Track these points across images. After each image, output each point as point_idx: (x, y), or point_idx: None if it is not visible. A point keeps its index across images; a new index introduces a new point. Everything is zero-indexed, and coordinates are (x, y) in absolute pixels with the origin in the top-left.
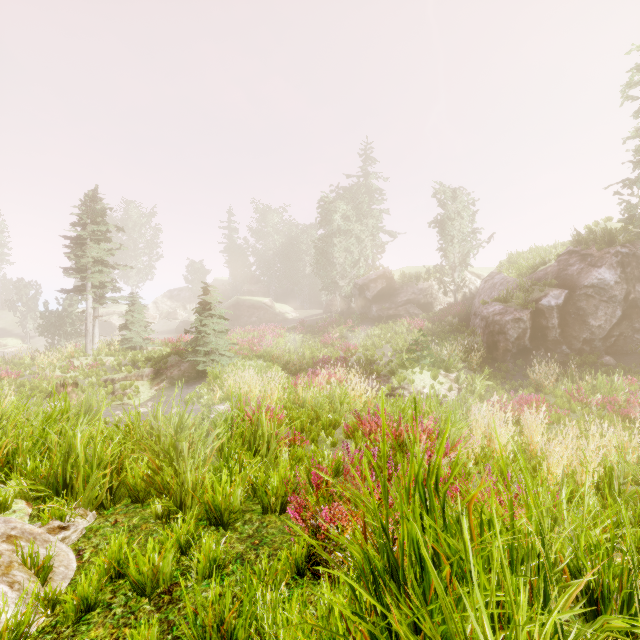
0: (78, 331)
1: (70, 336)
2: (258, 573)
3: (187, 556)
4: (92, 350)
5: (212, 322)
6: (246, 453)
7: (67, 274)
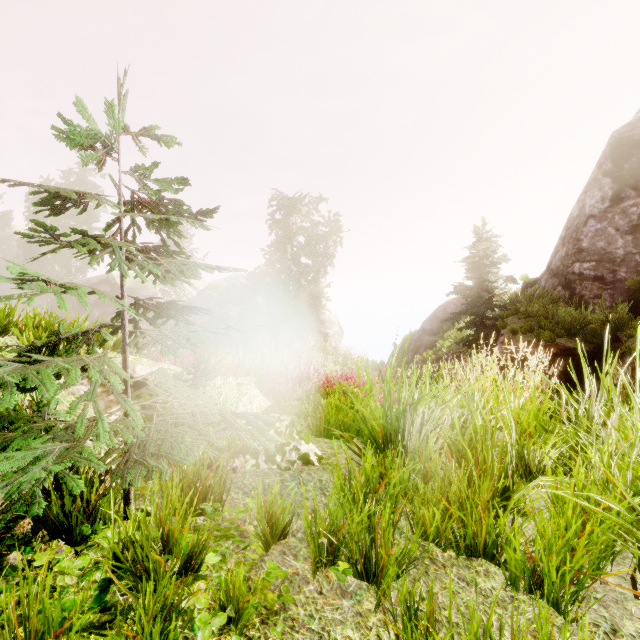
0: None
1: None
2: None
3: None
4: None
5: None
6: None
7: None
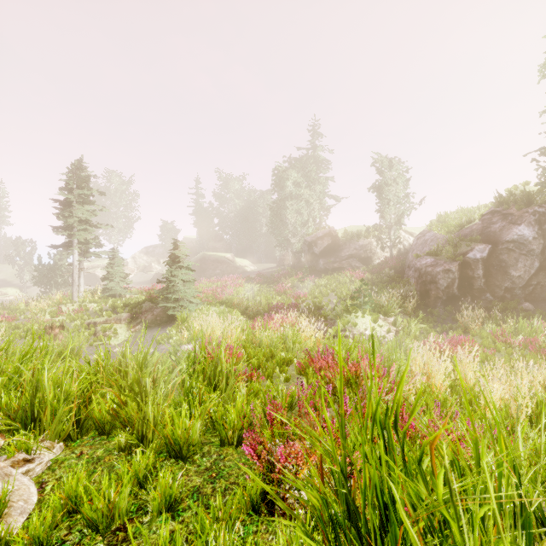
0: (67, 281)
1: (60, 286)
2: (212, 512)
3: (145, 489)
4: (78, 297)
5: (181, 273)
6: (206, 388)
7: (56, 232)
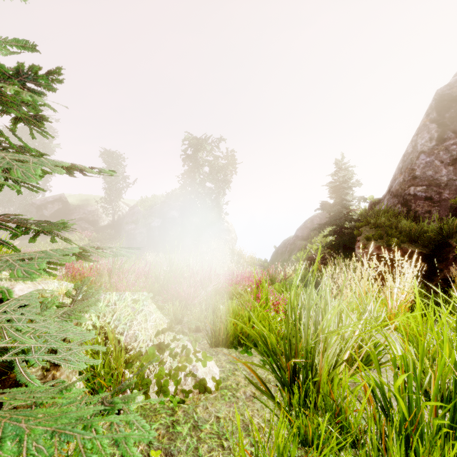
0: None
1: None
2: None
3: None
4: None
5: None
6: None
7: None
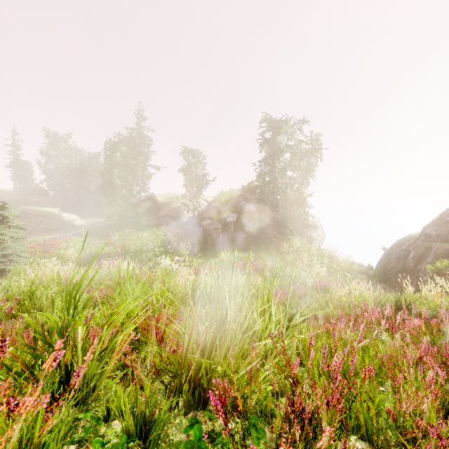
0: None
1: None
2: None
3: None
4: None
5: (10, 232)
6: None
7: None
